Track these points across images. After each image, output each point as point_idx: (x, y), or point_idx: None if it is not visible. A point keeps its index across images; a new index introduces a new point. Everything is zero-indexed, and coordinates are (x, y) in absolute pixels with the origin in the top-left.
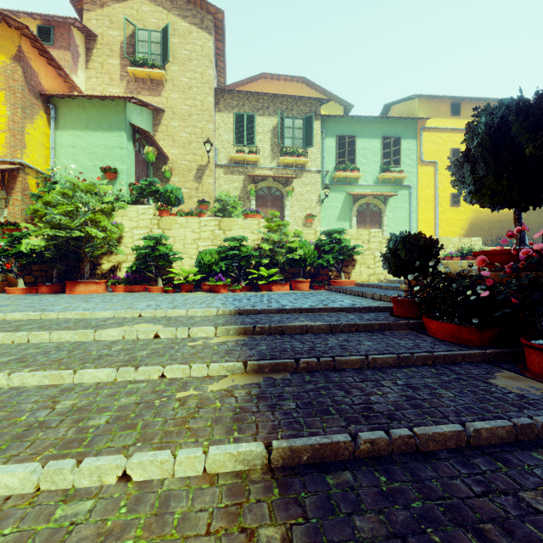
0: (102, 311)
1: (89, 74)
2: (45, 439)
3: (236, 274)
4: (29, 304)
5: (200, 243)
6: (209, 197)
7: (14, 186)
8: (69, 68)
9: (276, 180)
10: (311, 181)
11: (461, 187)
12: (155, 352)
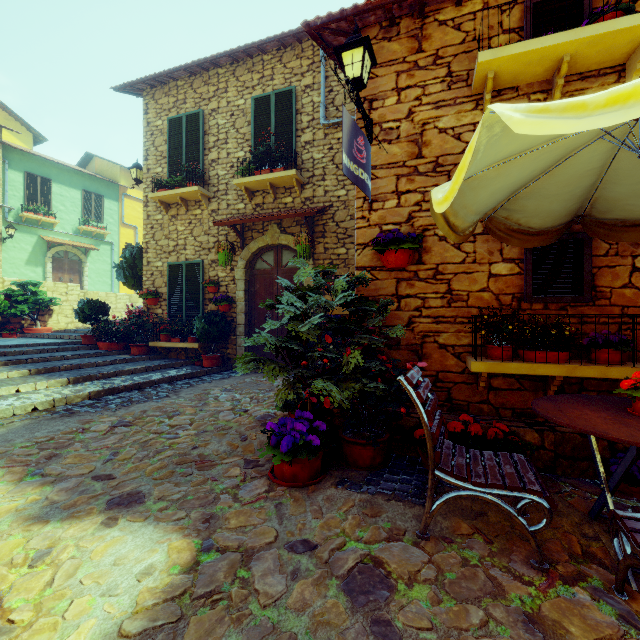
0: None
1: None
2: None
3: None
4: None
5: None
6: None
7: None
8: None
9: None
10: None
11: (120, 279)
12: None
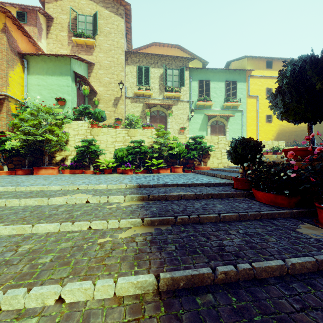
0: (54, 186)
1: (48, 41)
2: (8, 273)
3: (138, 163)
4: (9, 181)
5: (116, 144)
6: (121, 116)
7: (2, 109)
8: (36, 37)
9: (162, 106)
10: (183, 107)
11: (275, 109)
12: (86, 212)
